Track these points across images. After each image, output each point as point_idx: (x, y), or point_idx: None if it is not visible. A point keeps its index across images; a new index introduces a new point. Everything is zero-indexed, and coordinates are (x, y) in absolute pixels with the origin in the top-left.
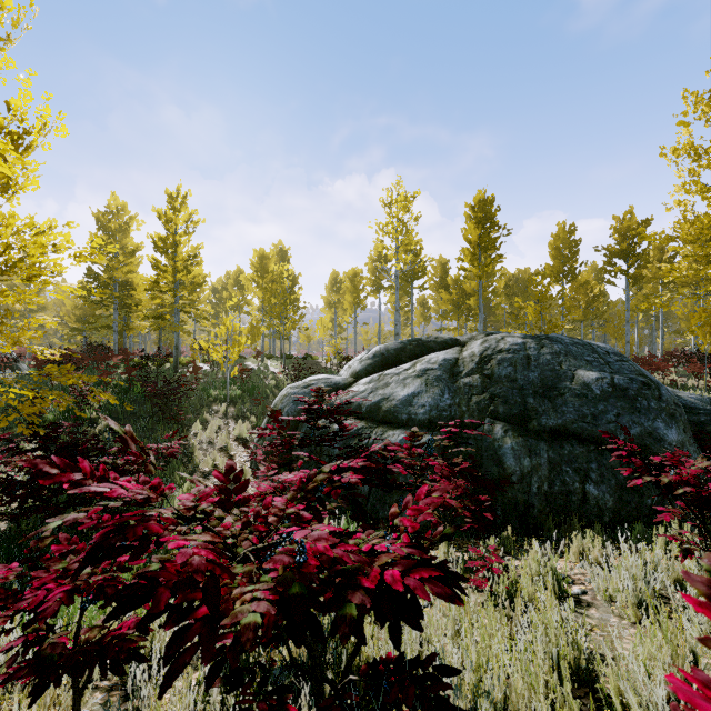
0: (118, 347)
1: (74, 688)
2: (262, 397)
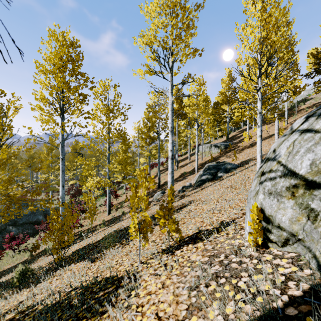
0: None
1: None
2: None
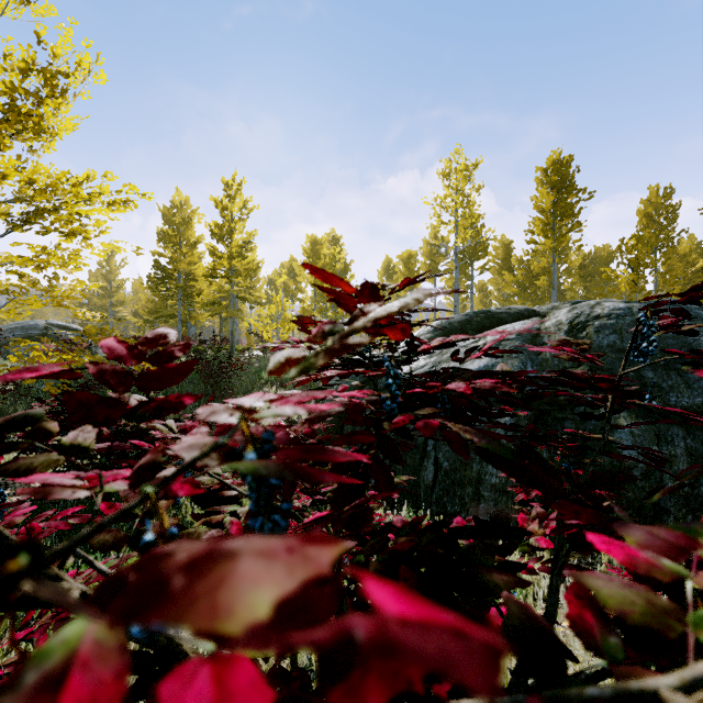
0: (183, 336)
1: None
2: None
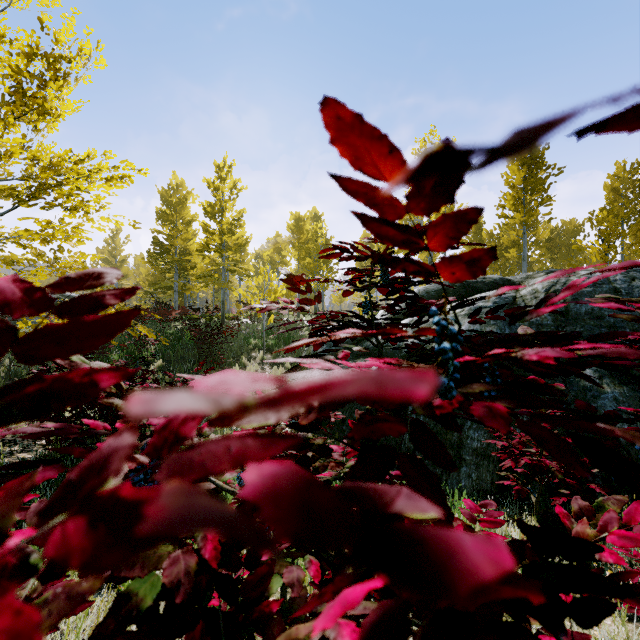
0: (179, 306)
1: None
2: None
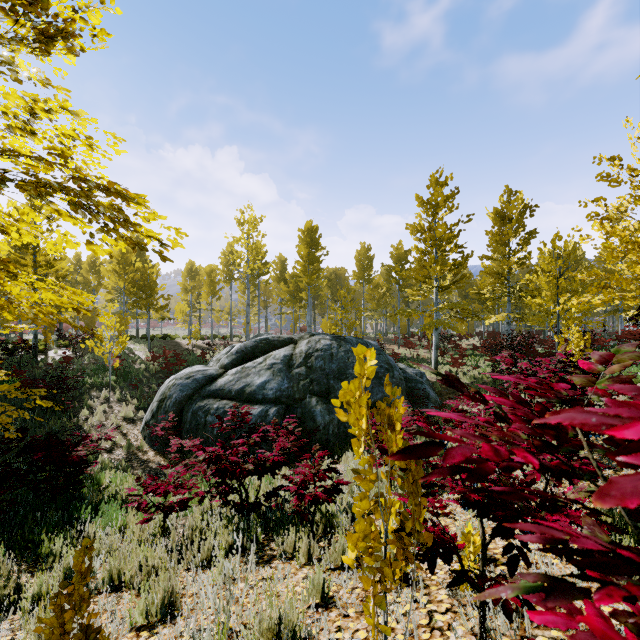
0: None
1: (164, 522)
2: (139, 382)
